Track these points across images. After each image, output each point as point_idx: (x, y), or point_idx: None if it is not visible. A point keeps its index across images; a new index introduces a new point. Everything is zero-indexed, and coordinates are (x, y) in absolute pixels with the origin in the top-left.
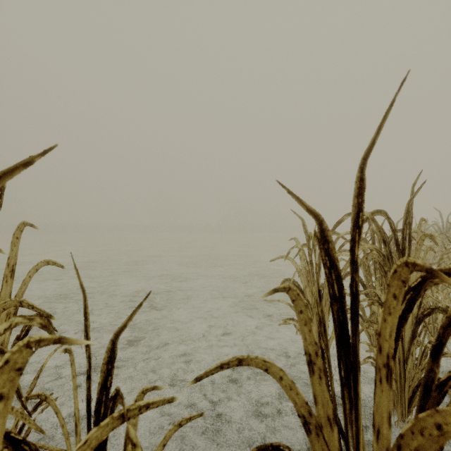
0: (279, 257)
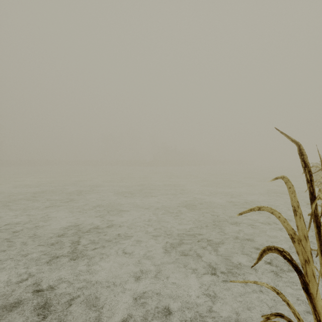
0: (255, 208)
